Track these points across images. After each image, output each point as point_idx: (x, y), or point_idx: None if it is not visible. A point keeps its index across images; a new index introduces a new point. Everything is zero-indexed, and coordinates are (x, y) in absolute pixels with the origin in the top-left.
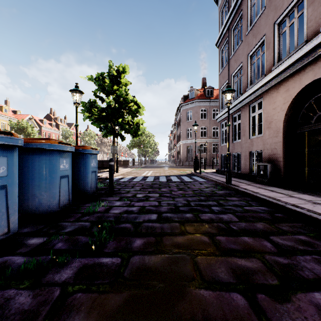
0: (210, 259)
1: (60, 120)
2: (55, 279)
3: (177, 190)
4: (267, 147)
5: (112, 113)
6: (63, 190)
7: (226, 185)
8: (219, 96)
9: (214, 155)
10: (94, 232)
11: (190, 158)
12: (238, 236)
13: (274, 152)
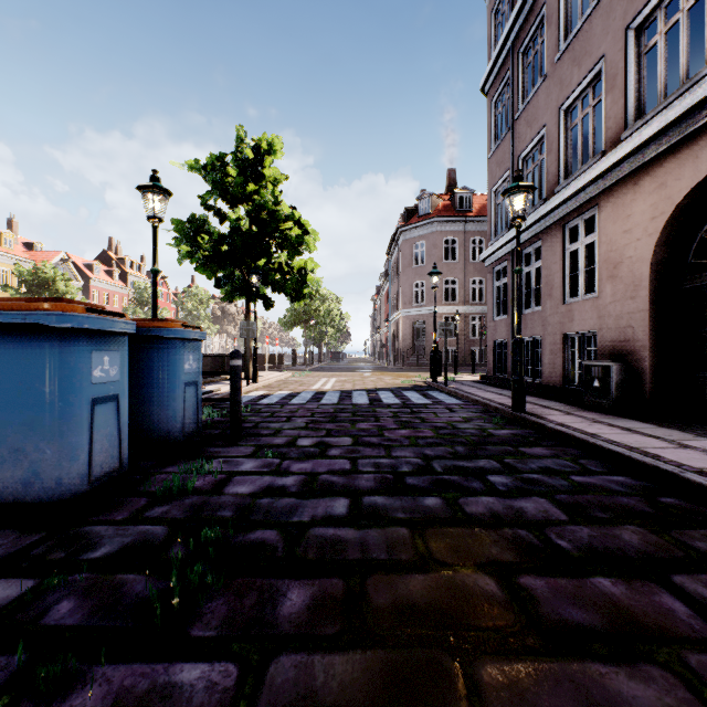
0: (517, 670)
1: (132, 263)
2: None
3: (396, 428)
4: (608, 324)
5: (243, 245)
6: (103, 434)
7: (514, 415)
8: (489, 207)
9: (474, 342)
10: (172, 561)
11: (420, 349)
12: (583, 576)
13: (627, 335)
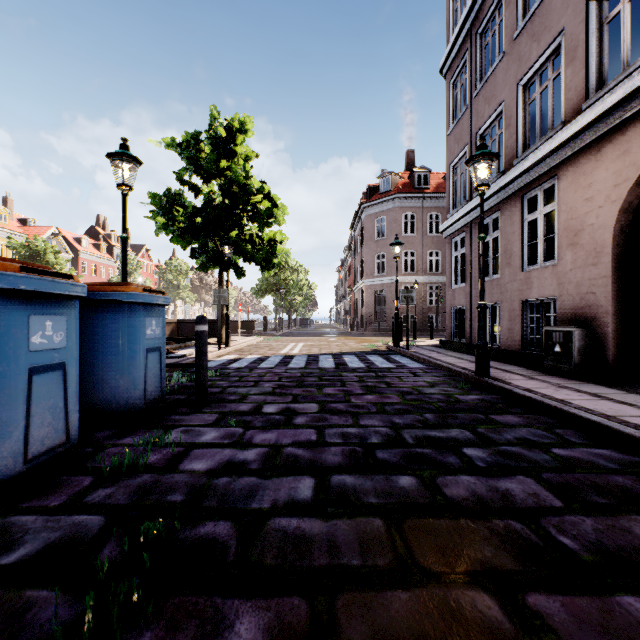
0: None
1: (118, 238)
2: None
3: (362, 393)
4: (568, 290)
5: (215, 217)
6: (45, 407)
7: (478, 380)
8: (448, 182)
9: (431, 309)
10: (97, 571)
11: (381, 316)
12: (606, 594)
13: (589, 301)
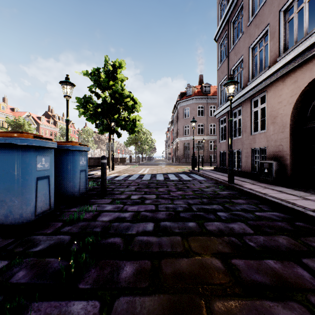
0: (231, 304)
1: (58, 117)
2: None
3: (175, 191)
4: (271, 144)
5: (107, 108)
6: (42, 194)
7: (229, 185)
8: (218, 92)
9: (211, 152)
10: (72, 252)
11: (187, 155)
12: (261, 259)
13: (280, 149)
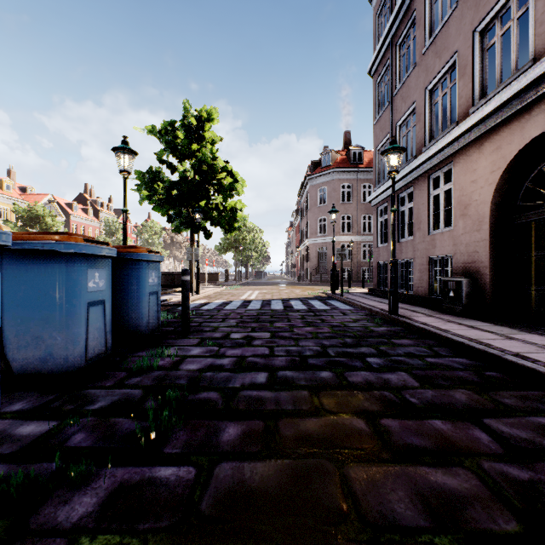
0: (373, 470)
1: (102, 203)
2: (59, 519)
3: (302, 326)
4: (460, 250)
5: (188, 190)
6: (95, 328)
7: (390, 317)
8: (374, 161)
9: (365, 263)
10: (148, 410)
11: (323, 269)
12: (424, 419)
13: (474, 258)
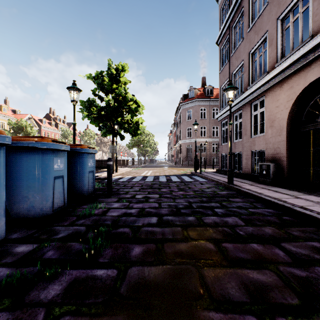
0: (218, 271)
1: (60, 119)
2: (41, 297)
3: (177, 191)
4: (269, 146)
5: (111, 111)
6: (58, 191)
7: (228, 186)
8: (219, 95)
9: (214, 154)
10: (89, 238)
11: (190, 158)
12: (247, 243)
13: (277, 151)
